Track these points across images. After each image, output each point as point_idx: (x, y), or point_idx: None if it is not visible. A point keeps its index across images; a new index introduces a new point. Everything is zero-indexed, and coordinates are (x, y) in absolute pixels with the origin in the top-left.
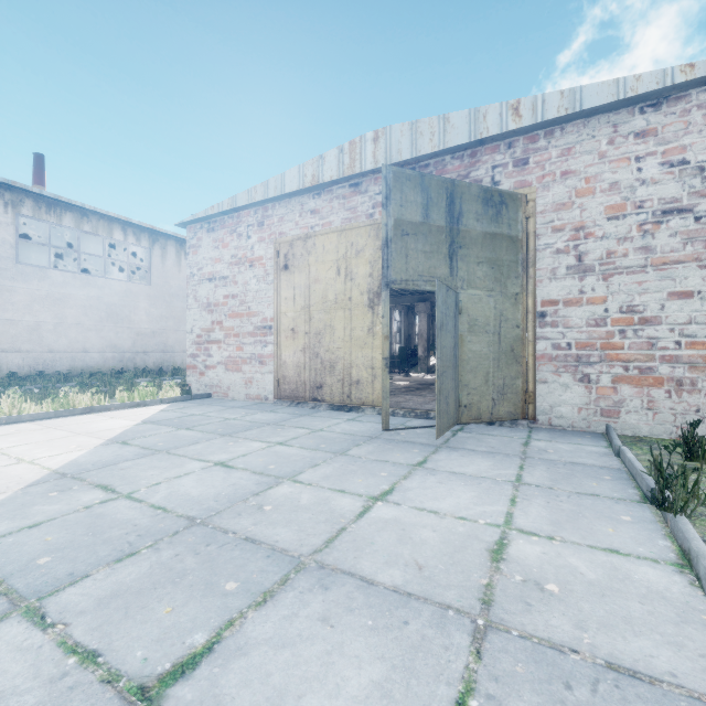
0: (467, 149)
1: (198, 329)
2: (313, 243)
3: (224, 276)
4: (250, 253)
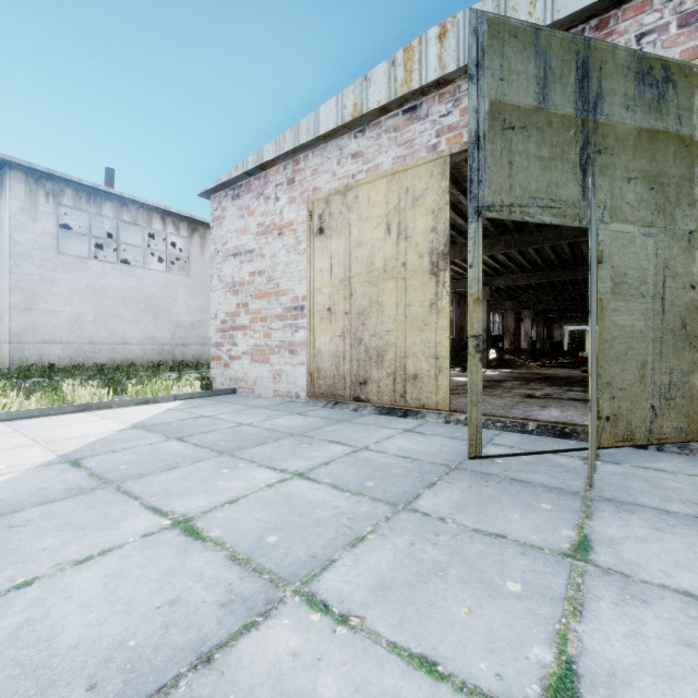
0: (590, 19)
1: (222, 313)
2: (355, 195)
3: (250, 249)
4: (279, 218)
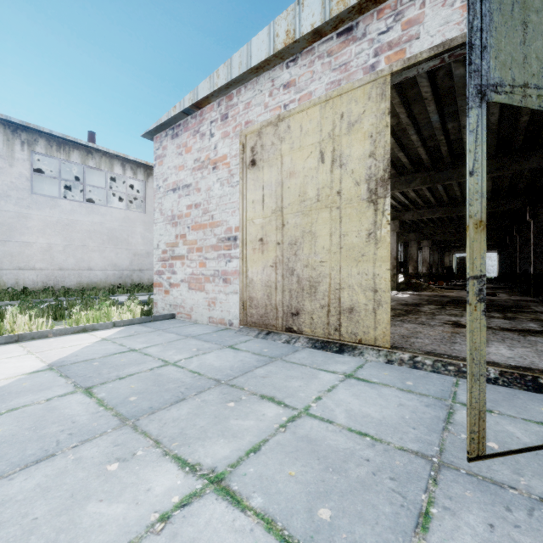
0: None
1: (163, 244)
2: (287, 125)
3: (187, 184)
4: (213, 153)
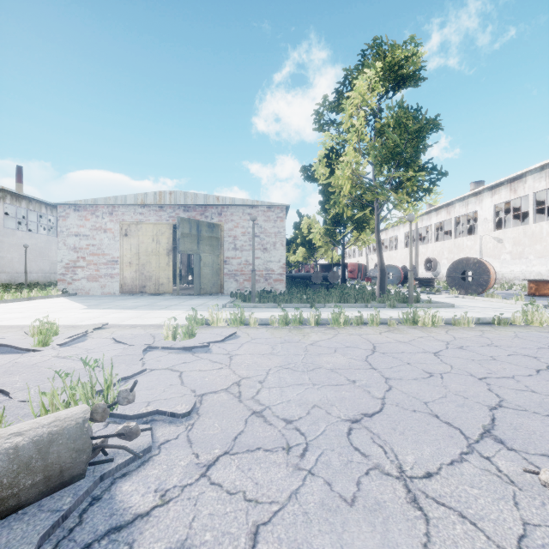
0: (204, 205)
1: (66, 260)
2: (141, 227)
3: (87, 235)
4: (105, 226)
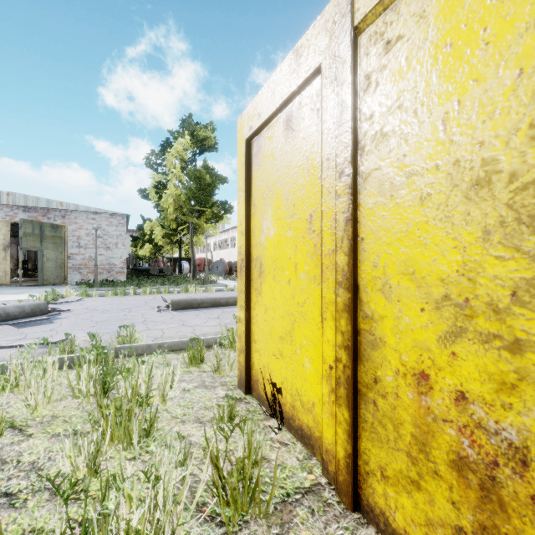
0: (46, 208)
1: None
2: None
3: None
4: None
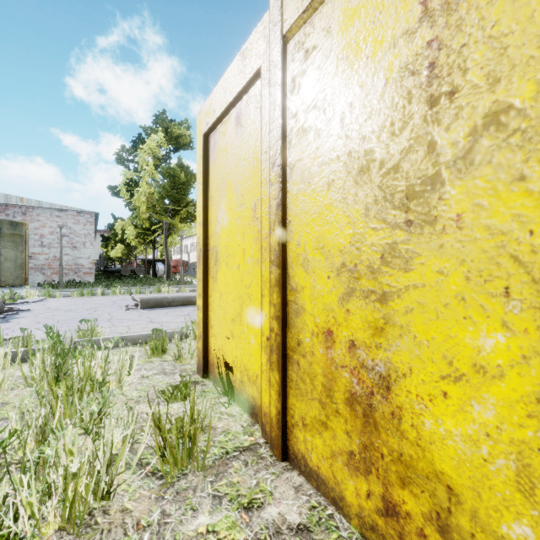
0: (4, 204)
1: None
2: None
3: None
4: None
